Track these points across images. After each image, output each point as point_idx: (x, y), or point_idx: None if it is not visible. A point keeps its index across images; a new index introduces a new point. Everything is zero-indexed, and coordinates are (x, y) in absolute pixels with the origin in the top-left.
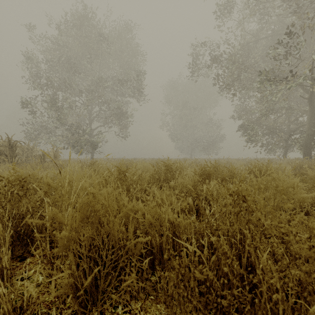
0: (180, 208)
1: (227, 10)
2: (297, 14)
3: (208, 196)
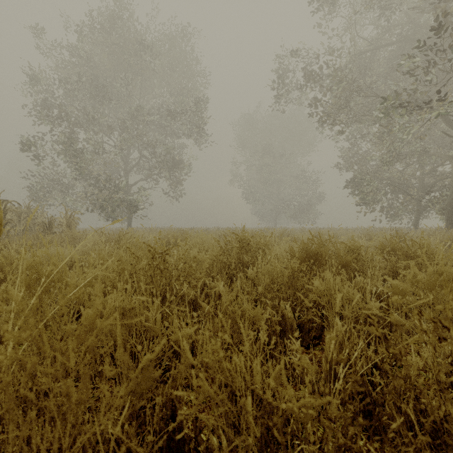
0: (271, 328)
1: (330, 3)
2: (441, 5)
3: (323, 301)
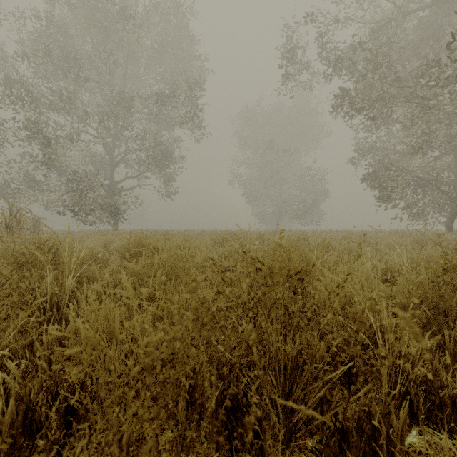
0: None
1: None
2: None
3: None
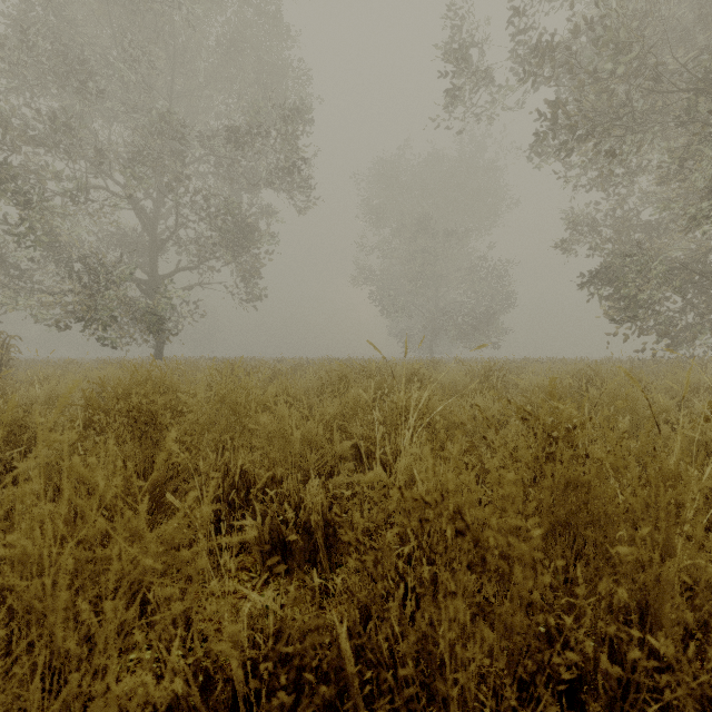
0: None
1: None
2: None
3: None
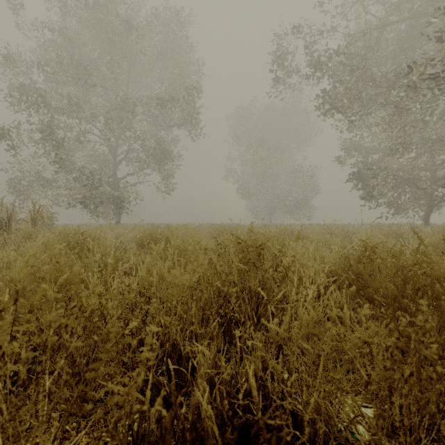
0: None
1: None
2: None
3: None
